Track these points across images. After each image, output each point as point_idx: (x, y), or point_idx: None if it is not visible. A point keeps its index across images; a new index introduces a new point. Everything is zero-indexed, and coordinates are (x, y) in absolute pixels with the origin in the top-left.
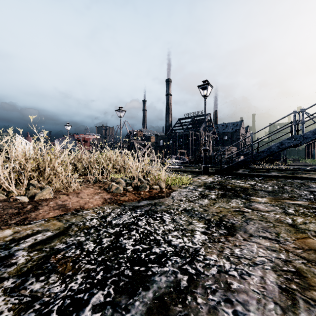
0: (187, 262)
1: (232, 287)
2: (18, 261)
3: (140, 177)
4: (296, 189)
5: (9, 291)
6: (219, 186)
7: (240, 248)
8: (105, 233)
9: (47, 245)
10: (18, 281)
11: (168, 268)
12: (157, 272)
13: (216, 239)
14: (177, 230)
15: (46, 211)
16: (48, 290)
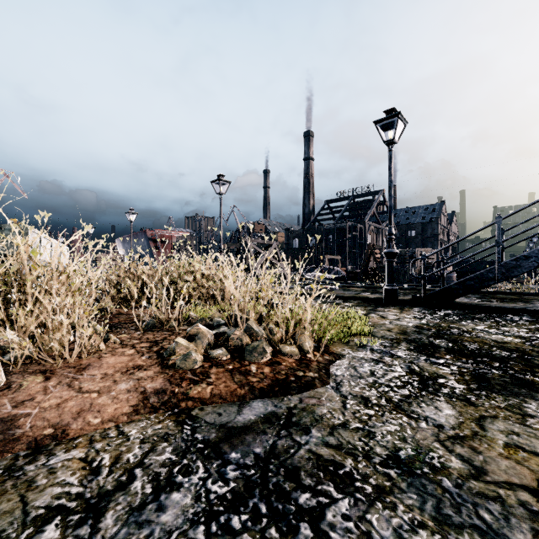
0: None
1: None
2: None
3: (251, 321)
4: None
5: None
6: (445, 342)
7: None
8: None
9: None
10: None
11: None
12: None
13: None
14: None
15: None
16: None
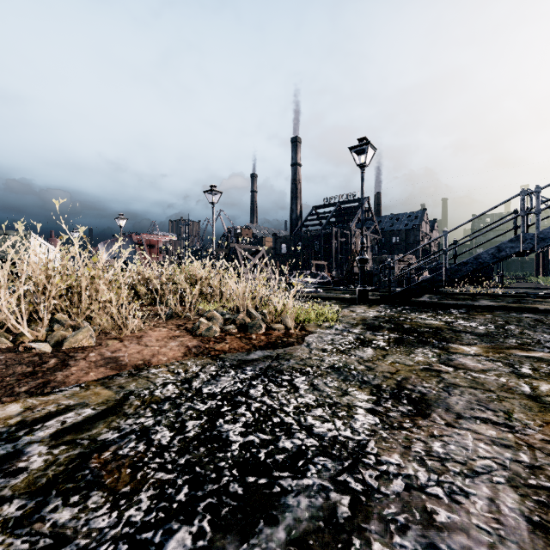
0: (346, 468)
1: (436, 520)
2: (30, 465)
3: (250, 308)
4: (528, 330)
5: (12, 524)
6: (390, 324)
7: (442, 440)
8: (191, 411)
9: (84, 434)
10: (29, 505)
11: (311, 480)
12: (291, 489)
13: (395, 424)
14: (322, 406)
15: (82, 370)
16: (85, 524)
